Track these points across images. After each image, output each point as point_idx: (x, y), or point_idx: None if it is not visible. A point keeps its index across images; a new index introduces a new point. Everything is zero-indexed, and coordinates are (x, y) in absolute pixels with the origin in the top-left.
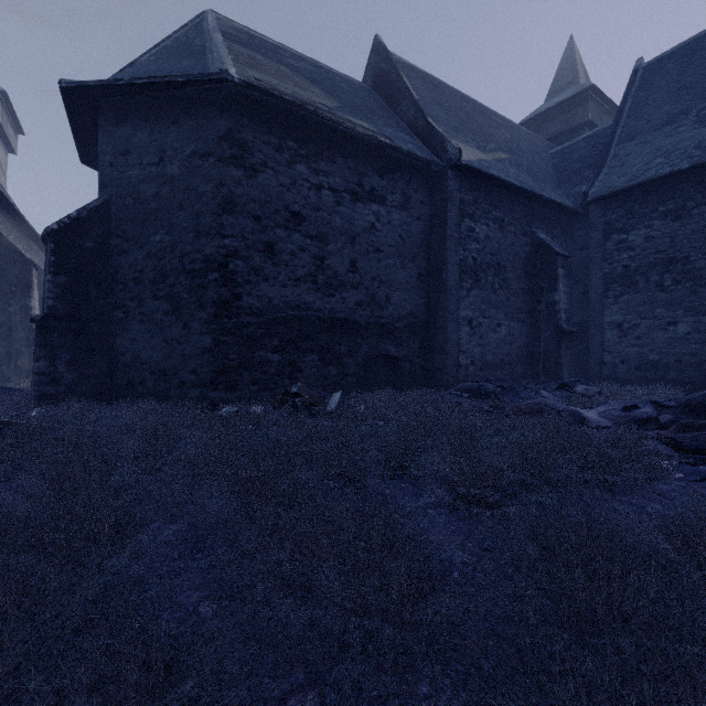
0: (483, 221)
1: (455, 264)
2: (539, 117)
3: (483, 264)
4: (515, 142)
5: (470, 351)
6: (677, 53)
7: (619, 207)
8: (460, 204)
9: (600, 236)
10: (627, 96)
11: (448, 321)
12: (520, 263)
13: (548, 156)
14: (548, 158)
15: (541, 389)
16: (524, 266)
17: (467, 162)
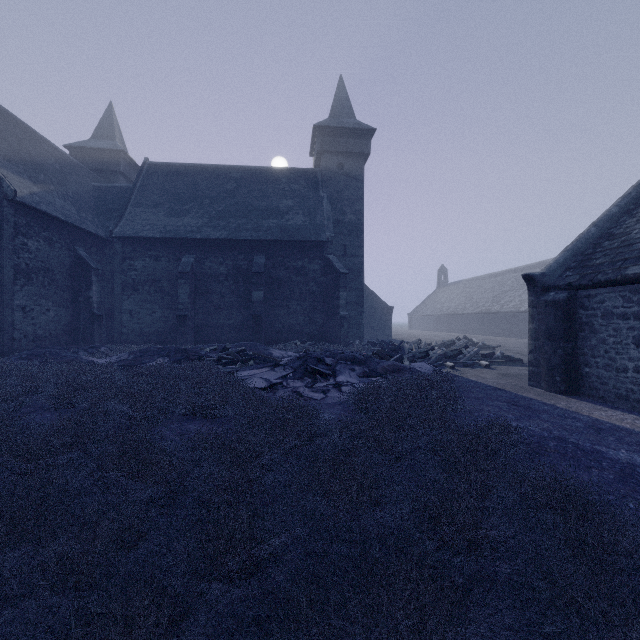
0: (35, 238)
1: (10, 267)
2: (86, 149)
3: (35, 268)
4: (64, 173)
5: (24, 328)
6: (163, 167)
7: (130, 246)
8: (15, 225)
9: (121, 259)
10: (139, 178)
11: (4, 308)
12: (65, 268)
13: (92, 187)
14: (91, 189)
15: (78, 351)
16: (69, 271)
17: (21, 199)
